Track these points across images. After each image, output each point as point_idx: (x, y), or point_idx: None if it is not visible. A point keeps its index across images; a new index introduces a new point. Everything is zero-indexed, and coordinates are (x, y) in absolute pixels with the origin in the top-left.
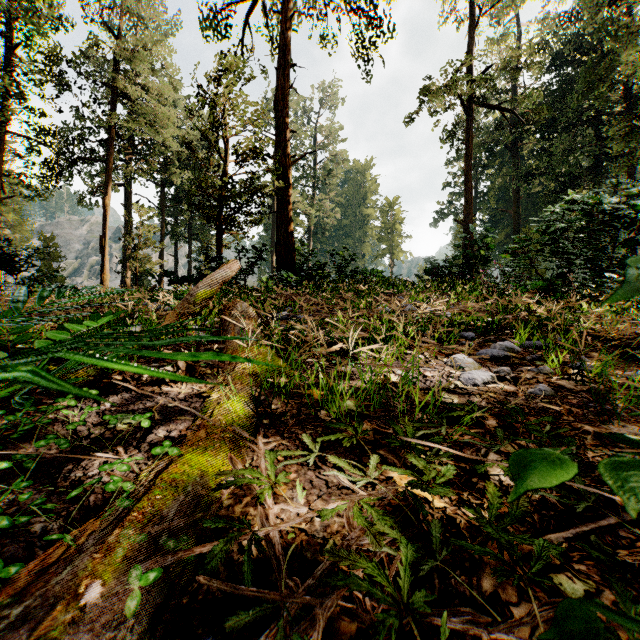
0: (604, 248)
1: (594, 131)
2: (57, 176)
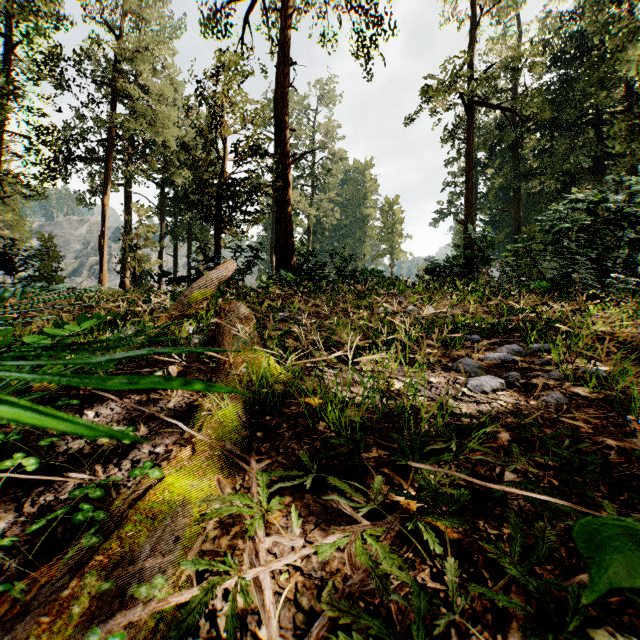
0: (609, 248)
1: (595, 130)
2: (55, 175)
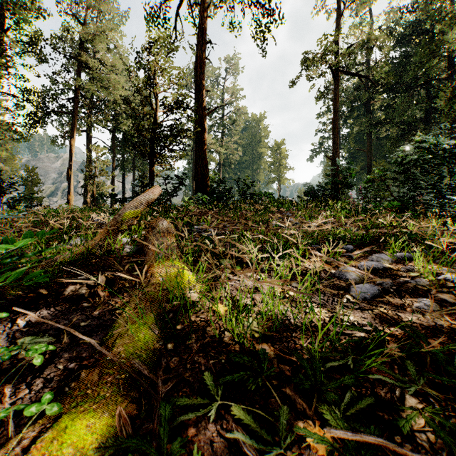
0: (443, 176)
1: (426, 92)
2: (35, 124)
